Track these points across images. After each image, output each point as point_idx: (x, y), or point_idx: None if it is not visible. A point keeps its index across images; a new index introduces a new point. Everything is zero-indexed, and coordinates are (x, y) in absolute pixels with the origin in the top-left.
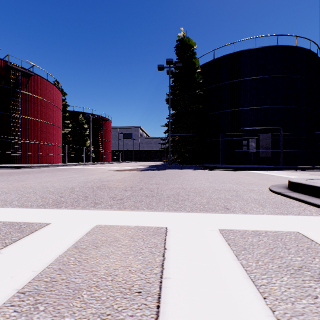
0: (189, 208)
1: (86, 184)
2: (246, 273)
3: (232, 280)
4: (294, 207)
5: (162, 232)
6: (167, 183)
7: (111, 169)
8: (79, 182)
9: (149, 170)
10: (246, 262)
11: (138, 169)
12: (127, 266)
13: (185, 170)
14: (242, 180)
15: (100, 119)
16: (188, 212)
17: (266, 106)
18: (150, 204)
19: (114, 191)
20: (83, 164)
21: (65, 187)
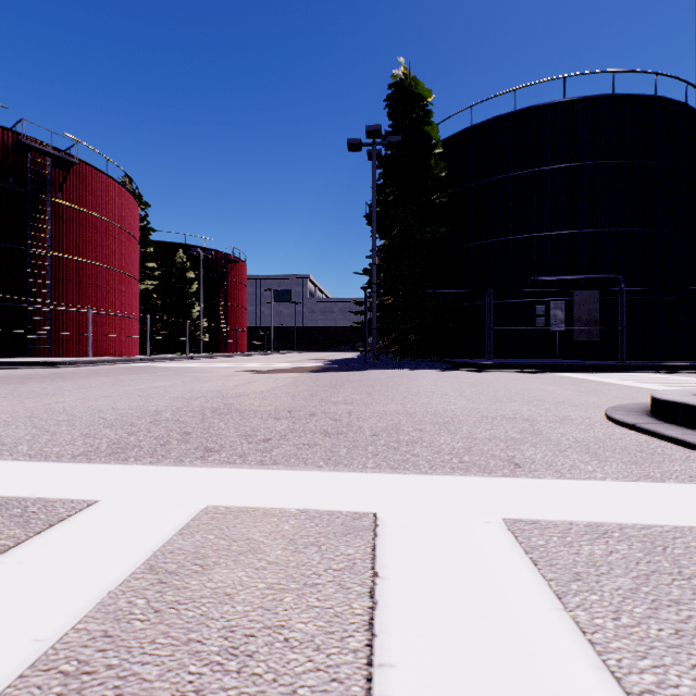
0: (426, 464)
1: (189, 403)
2: (595, 651)
3: (560, 675)
4: (674, 462)
5: (366, 528)
6: (371, 401)
7: (246, 368)
8: (173, 398)
9: (330, 370)
10: (588, 616)
11: (305, 368)
12: (280, 626)
13: (409, 370)
14: (540, 395)
15: (222, 260)
16: (424, 473)
17: (588, 229)
18: (334, 452)
19: (251, 421)
20: (185, 357)
21: (140, 410)
